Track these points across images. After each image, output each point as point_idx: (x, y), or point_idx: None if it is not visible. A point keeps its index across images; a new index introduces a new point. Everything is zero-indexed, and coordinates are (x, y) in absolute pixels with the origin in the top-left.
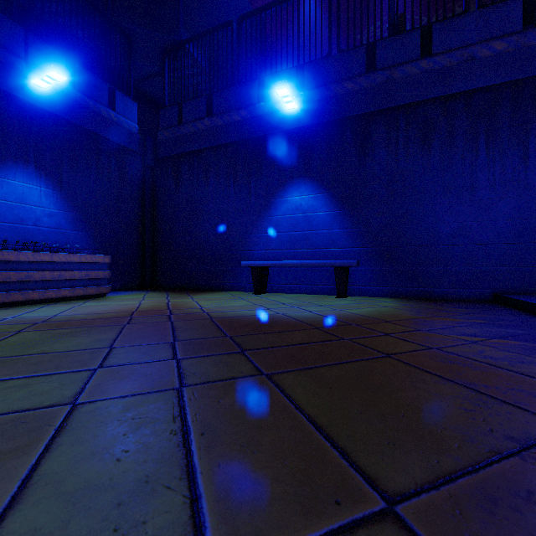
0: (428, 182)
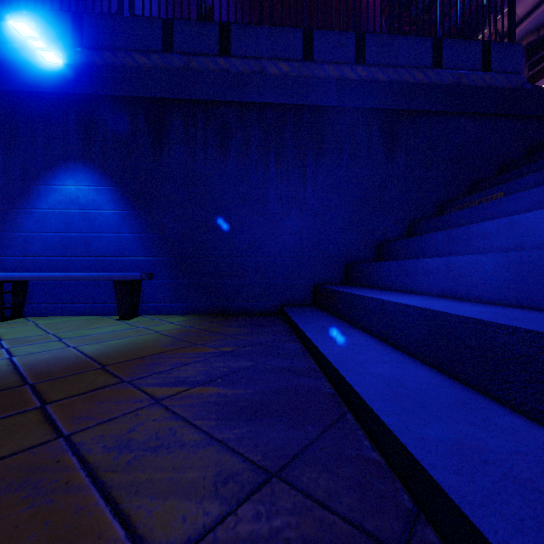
0: (226, 190)
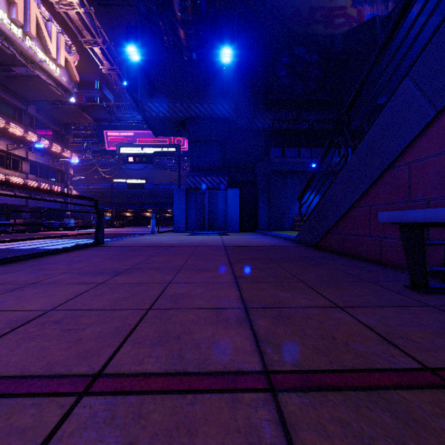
0: None
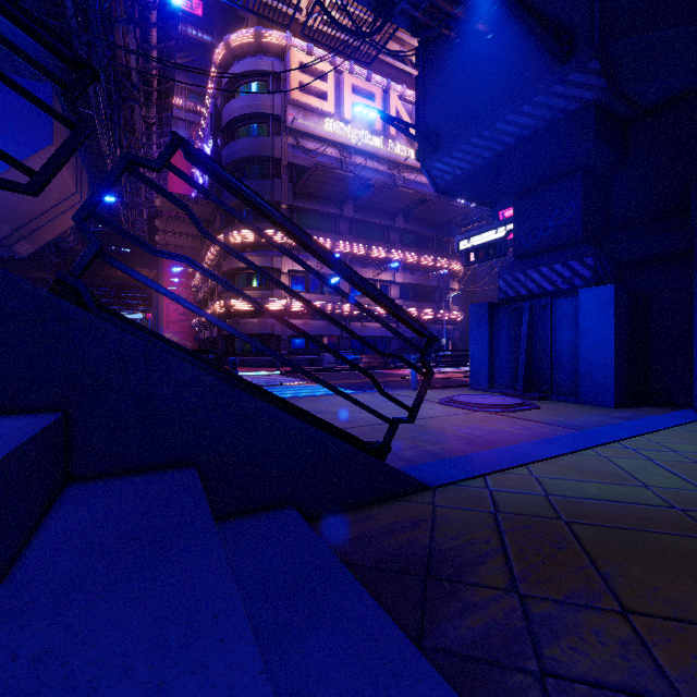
0: None
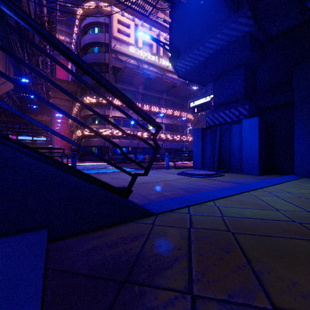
0: None
